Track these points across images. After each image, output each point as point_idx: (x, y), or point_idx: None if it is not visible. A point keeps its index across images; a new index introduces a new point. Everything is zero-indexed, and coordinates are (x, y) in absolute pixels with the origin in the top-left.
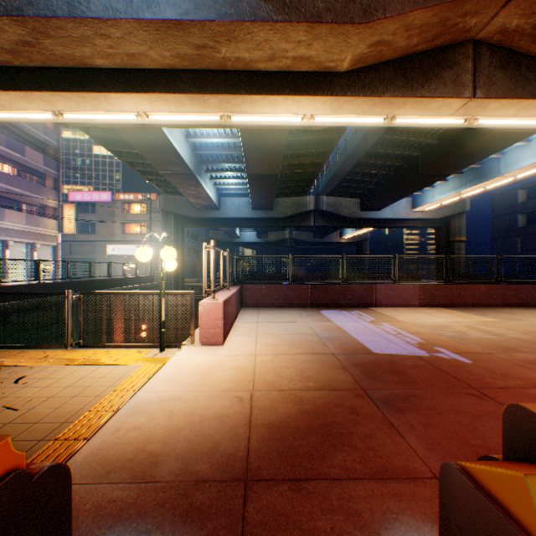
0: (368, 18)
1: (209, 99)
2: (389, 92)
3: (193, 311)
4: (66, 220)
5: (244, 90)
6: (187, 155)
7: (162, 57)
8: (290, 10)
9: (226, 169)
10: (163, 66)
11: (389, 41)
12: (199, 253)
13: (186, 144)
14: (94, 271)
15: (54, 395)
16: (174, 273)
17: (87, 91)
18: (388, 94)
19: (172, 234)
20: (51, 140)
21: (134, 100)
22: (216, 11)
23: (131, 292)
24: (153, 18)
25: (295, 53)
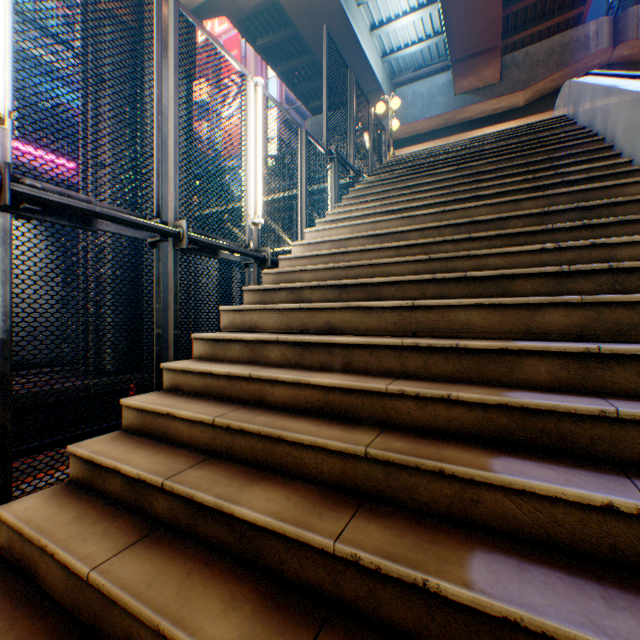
0: (525, 87)
1: (449, 139)
2: (549, 109)
3: None
4: None
5: (466, 131)
6: None
7: (430, 128)
8: (487, 96)
9: None
10: (429, 131)
11: (542, 89)
12: None
13: None
14: None
15: None
16: None
17: (396, 150)
18: (548, 111)
19: None
20: None
21: (414, 148)
22: (455, 106)
23: None
24: (430, 117)
25: (492, 109)
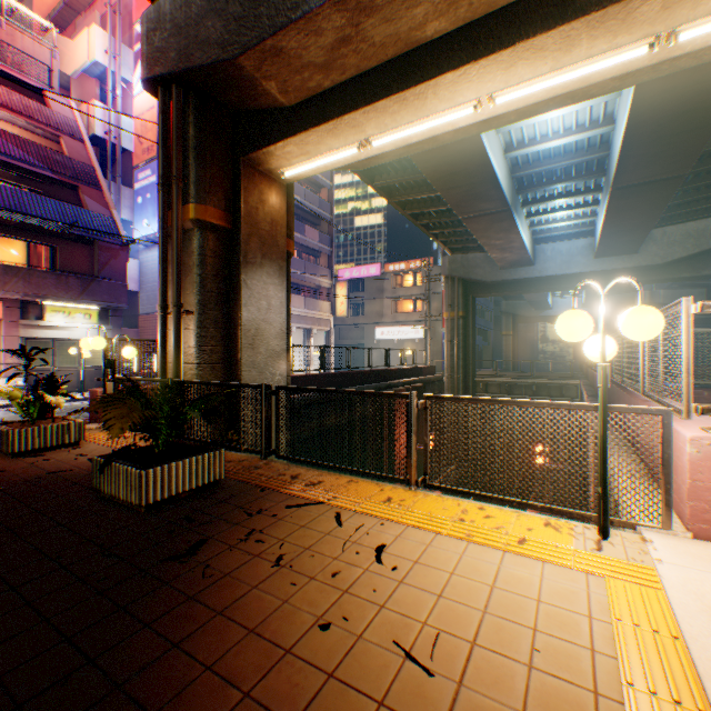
0: None
1: (640, 4)
2: None
3: (668, 453)
4: (338, 301)
5: None
6: (503, 180)
7: None
8: None
9: (557, 194)
10: None
11: None
12: (485, 334)
13: (503, 163)
14: (360, 359)
15: (474, 639)
16: (461, 363)
17: (410, 87)
18: None
19: (459, 308)
20: (324, 213)
21: (478, 73)
22: None
23: (513, 401)
24: None
25: None
